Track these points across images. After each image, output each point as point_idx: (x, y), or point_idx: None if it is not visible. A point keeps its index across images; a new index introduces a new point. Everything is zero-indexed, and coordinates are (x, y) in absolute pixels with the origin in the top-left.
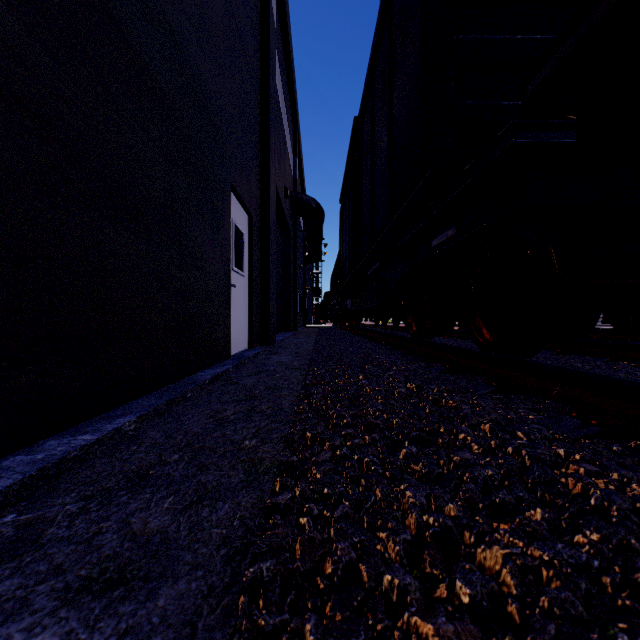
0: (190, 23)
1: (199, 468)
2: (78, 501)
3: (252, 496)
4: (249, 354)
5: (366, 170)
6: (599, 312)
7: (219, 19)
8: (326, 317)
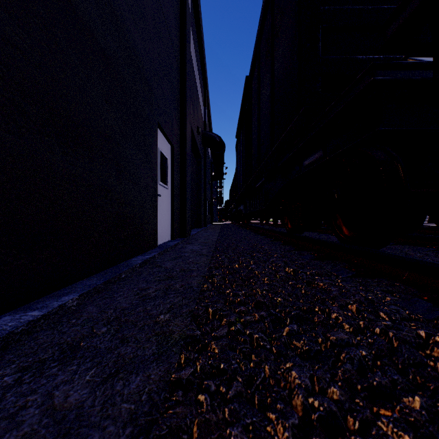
0: (126, 3)
1: (121, 340)
2: (15, 372)
3: (161, 369)
4: (171, 244)
5: (254, 113)
6: (426, 214)
7: (148, 3)
8: (226, 217)
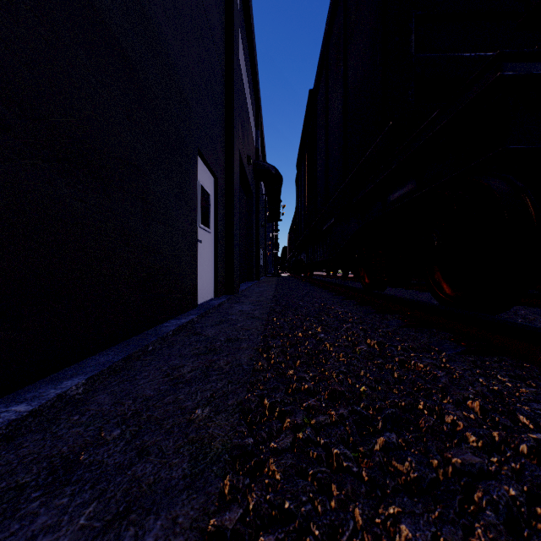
0: None
1: (138, 452)
2: None
3: (193, 505)
4: (214, 303)
5: (320, 136)
6: None
7: None
8: (284, 268)
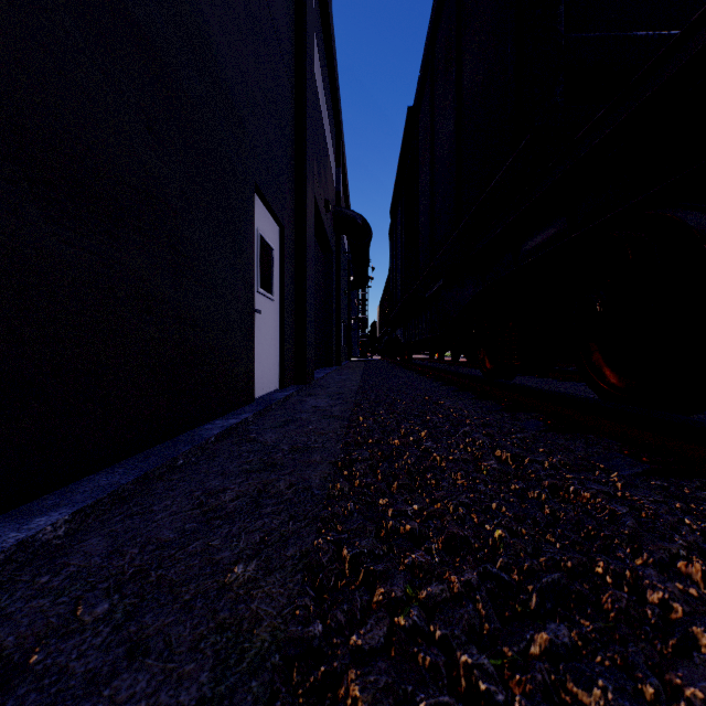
0: None
1: (130, 648)
2: None
3: None
4: (278, 396)
5: (423, 169)
6: None
7: None
8: (373, 350)
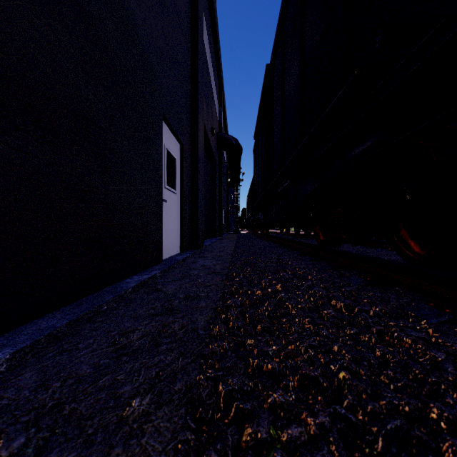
0: None
1: None
2: None
3: None
4: (179, 258)
5: (276, 105)
6: None
7: None
8: (243, 226)
